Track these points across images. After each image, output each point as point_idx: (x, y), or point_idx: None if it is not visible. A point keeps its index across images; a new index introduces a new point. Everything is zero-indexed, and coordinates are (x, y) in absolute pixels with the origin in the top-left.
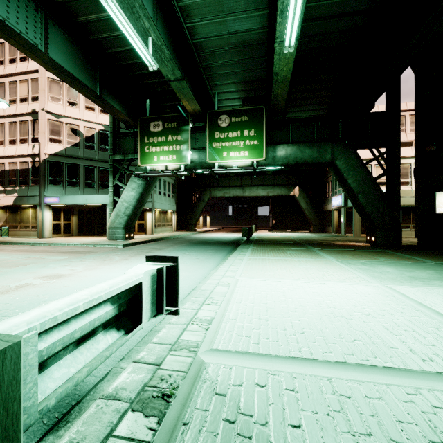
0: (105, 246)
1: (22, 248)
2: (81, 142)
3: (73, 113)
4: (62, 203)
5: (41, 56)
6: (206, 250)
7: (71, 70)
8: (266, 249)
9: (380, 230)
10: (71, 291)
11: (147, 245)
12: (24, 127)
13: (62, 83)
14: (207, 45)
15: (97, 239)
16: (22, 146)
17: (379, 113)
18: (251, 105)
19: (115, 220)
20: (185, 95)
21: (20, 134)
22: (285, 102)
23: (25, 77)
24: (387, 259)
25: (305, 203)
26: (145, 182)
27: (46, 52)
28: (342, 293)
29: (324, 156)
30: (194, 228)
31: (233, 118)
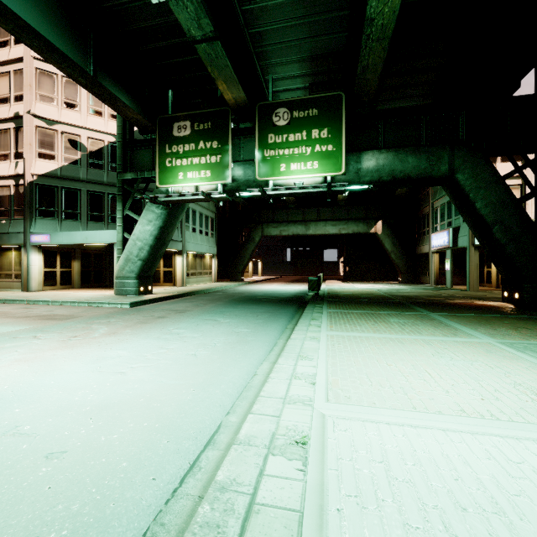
0: (104, 304)
1: None
2: (83, 159)
3: (72, 119)
4: (54, 242)
5: None
6: (254, 315)
7: (41, 30)
8: (351, 314)
9: (530, 281)
10: None
11: (166, 303)
12: (5, 137)
13: (56, 76)
14: None
15: (101, 293)
16: (2, 164)
17: (526, 97)
18: (323, 91)
19: (124, 266)
20: (222, 71)
21: None
22: (378, 81)
23: (6, 68)
24: None
25: (391, 244)
26: (167, 211)
27: None
28: None
29: (437, 166)
30: (242, 277)
31: (296, 111)
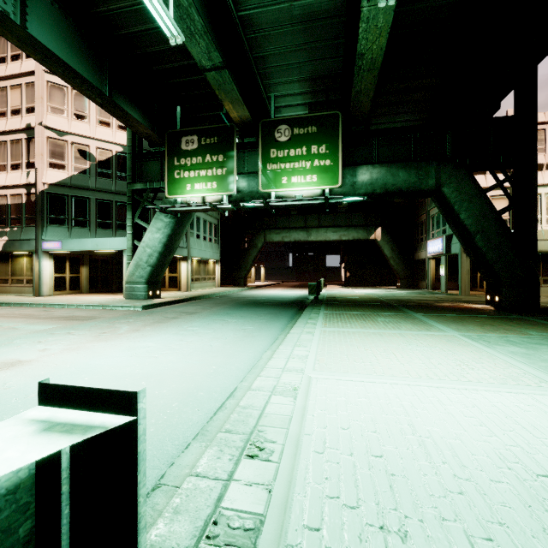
0: (118, 307)
1: (1, 312)
2: (92, 169)
3: (82, 130)
4: (65, 249)
5: (13, 30)
6: (258, 316)
7: (64, 57)
8: (344, 314)
9: (508, 286)
10: (4, 402)
11: (176, 307)
12: (16, 147)
13: (67, 89)
14: (259, 20)
15: (111, 297)
16: (14, 173)
17: (505, 118)
18: (321, 110)
19: (134, 272)
20: (228, 93)
21: (11, 158)
22: (370, 103)
23: (17, 81)
24: (542, 333)
25: (390, 250)
26: (175, 220)
27: (24, 27)
28: (530, 421)
29: (425, 180)
30: (244, 283)
31: (296, 128)
